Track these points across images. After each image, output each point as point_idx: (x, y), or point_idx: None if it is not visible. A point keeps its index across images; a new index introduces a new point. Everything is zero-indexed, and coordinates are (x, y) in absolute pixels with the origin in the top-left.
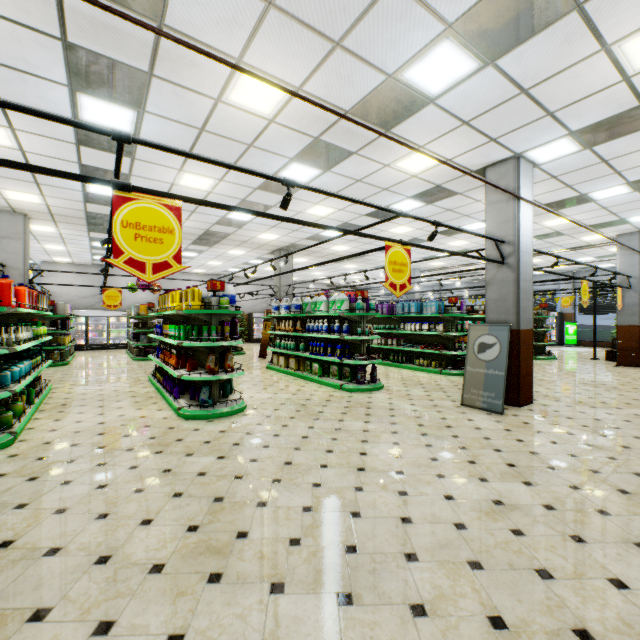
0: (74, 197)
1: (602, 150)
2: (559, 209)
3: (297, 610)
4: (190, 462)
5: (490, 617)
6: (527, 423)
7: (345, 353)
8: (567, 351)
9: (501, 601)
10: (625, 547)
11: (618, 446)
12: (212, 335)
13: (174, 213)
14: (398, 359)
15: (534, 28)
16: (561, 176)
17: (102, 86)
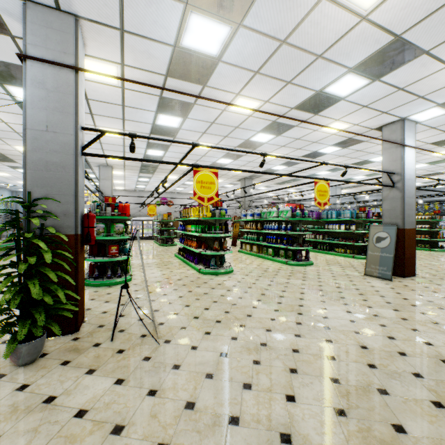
0: (139, 157)
1: None
2: (443, 145)
3: (278, 336)
4: (215, 291)
5: (360, 345)
6: (406, 285)
7: (289, 242)
8: None
9: (367, 342)
10: (440, 334)
11: None
12: (217, 230)
13: (215, 175)
14: (323, 248)
15: (400, 63)
16: (438, 127)
17: (170, 110)
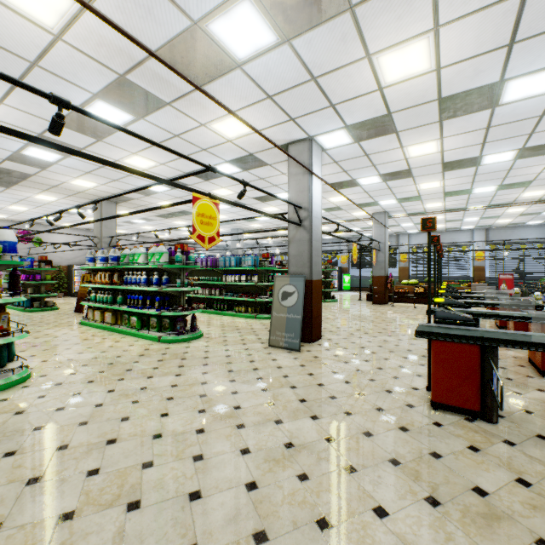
0: None
1: (365, 146)
2: (339, 189)
3: None
4: None
5: None
6: (317, 357)
7: (165, 305)
8: (344, 295)
9: None
10: (384, 467)
11: (376, 368)
12: None
13: None
14: (221, 307)
15: (320, 17)
16: (340, 162)
17: None
